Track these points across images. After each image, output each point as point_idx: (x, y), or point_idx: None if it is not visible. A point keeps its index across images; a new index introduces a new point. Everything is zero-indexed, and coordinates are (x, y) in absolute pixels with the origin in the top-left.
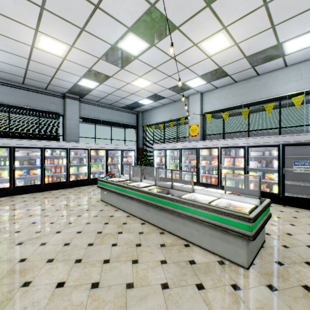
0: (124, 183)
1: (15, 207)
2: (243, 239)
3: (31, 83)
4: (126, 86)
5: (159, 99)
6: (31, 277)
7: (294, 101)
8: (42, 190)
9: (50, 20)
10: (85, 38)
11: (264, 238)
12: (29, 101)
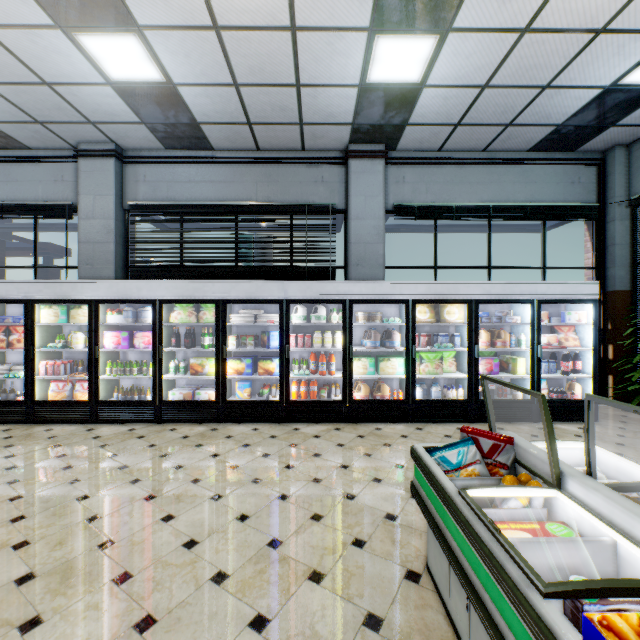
0: None
1: (166, 484)
2: None
3: (269, 138)
4: None
5: None
6: None
7: None
8: (281, 417)
9: None
10: None
11: None
12: (270, 189)
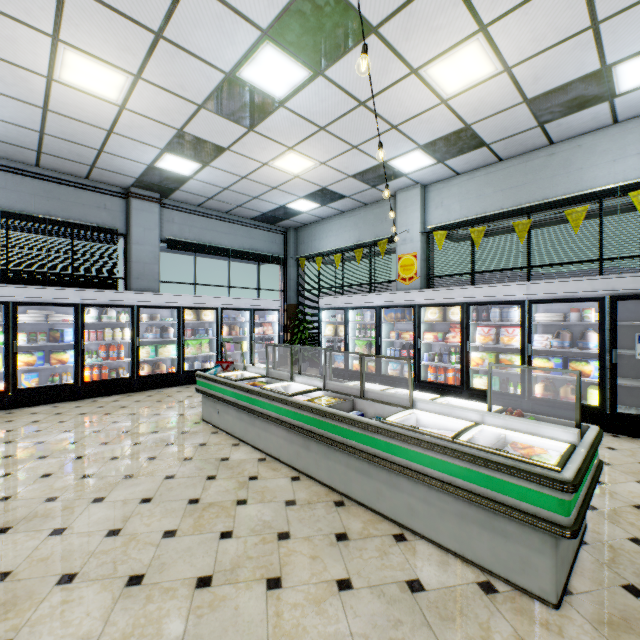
0: (253, 384)
1: (12, 437)
2: (547, 532)
3: (55, 164)
4: (260, 171)
5: (332, 199)
6: (10, 629)
7: (635, 201)
8: (77, 396)
9: (84, 13)
10: (166, 58)
11: (585, 520)
12: (50, 204)
